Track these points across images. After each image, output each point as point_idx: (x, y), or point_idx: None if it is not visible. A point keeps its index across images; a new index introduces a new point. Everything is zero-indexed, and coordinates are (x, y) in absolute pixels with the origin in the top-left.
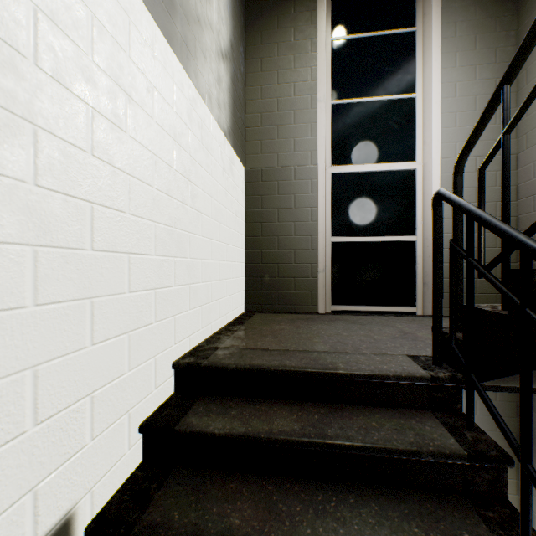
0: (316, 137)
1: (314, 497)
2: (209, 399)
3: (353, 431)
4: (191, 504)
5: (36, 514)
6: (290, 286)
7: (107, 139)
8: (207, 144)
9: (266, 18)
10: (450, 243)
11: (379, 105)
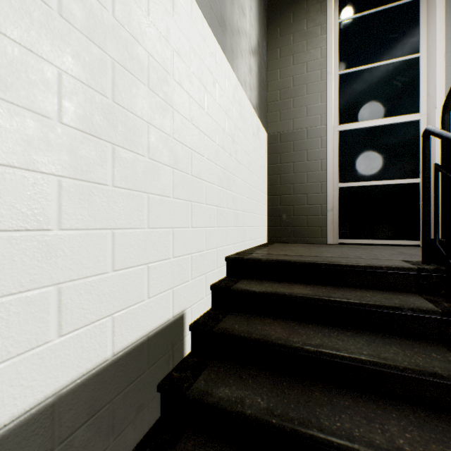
0: (325, 103)
1: (322, 330)
2: (249, 279)
3: (351, 296)
4: (244, 324)
5: (173, 302)
6: (303, 222)
7: (197, 114)
8: (243, 116)
9: (284, 16)
10: (434, 166)
11: (383, 68)
